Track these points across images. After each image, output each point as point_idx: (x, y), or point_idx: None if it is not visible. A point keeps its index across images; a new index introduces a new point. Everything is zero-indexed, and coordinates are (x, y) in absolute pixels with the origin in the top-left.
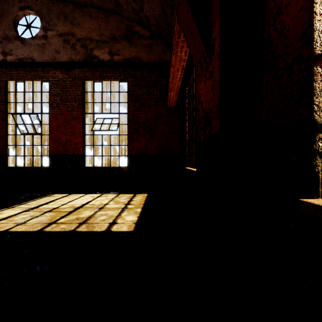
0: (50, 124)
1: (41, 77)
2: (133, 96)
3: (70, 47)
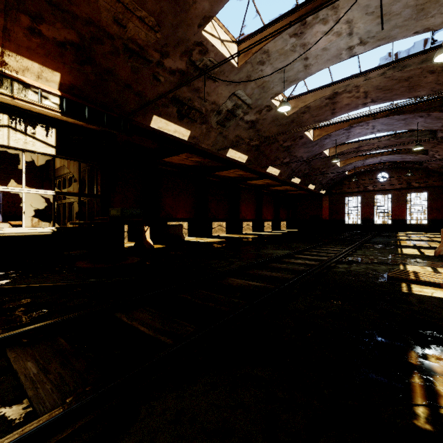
0: (392, 209)
1: (388, 194)
2: (430, 198)
3: (400, 183)
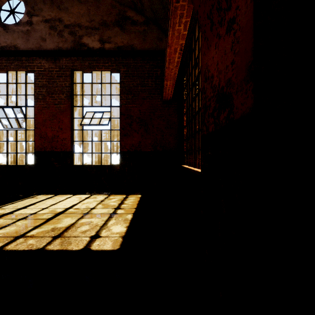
0: (35, 118)
1: (25, 67)
2: (126, 88)
3: (57, 34)
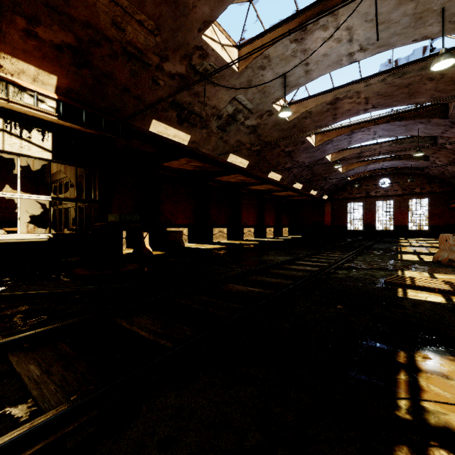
0: (394, 215)
1: (390, 200)
2: (431, 204)
3: (402, 188)
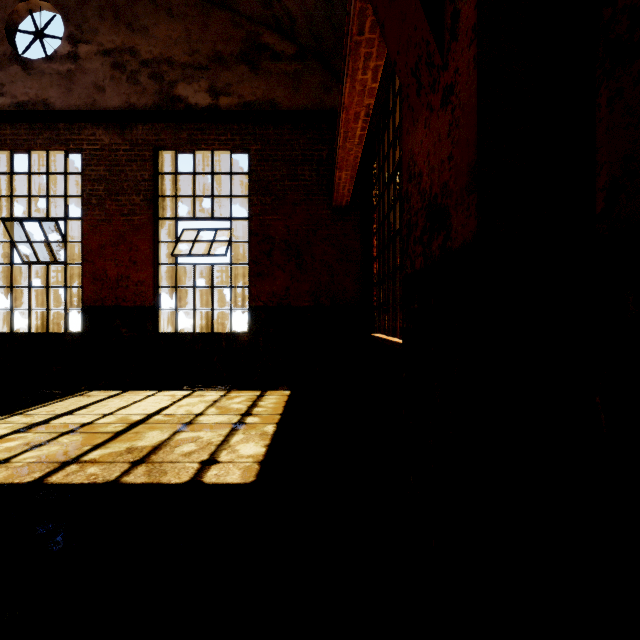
0: (83, 242)
1: (64, 143)
2: (261, 183)
3: (126, 77)
